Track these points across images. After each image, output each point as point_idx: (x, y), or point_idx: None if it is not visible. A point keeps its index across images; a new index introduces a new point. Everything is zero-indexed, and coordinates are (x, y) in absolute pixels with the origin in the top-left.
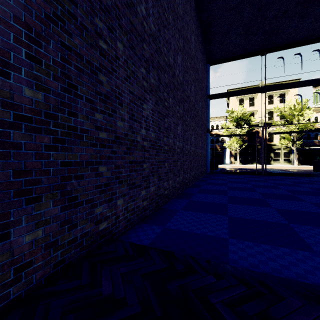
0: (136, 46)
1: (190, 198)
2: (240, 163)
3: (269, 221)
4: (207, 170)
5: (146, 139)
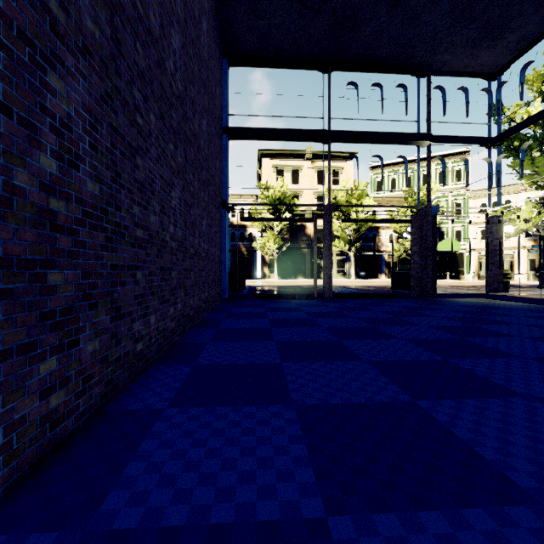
0: None
1: (109, 487)
2: (279, 276)
3: None
4: (223, 292)
5: None
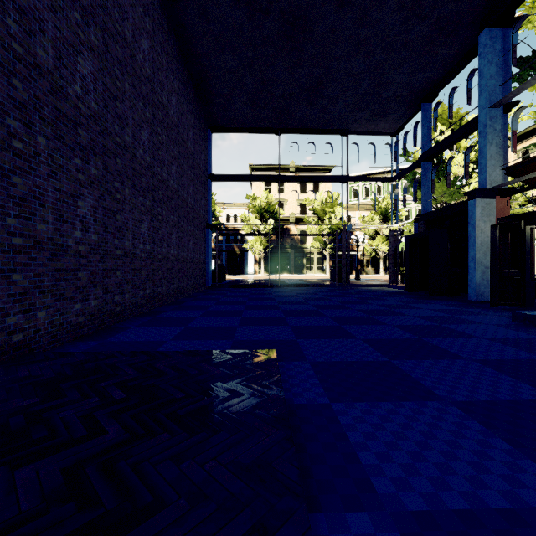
0: (66, 135)
1: (157, 315)
2: (267, 272)
3: (223, 326)
4: (207, 282)
5: (83, 242)
